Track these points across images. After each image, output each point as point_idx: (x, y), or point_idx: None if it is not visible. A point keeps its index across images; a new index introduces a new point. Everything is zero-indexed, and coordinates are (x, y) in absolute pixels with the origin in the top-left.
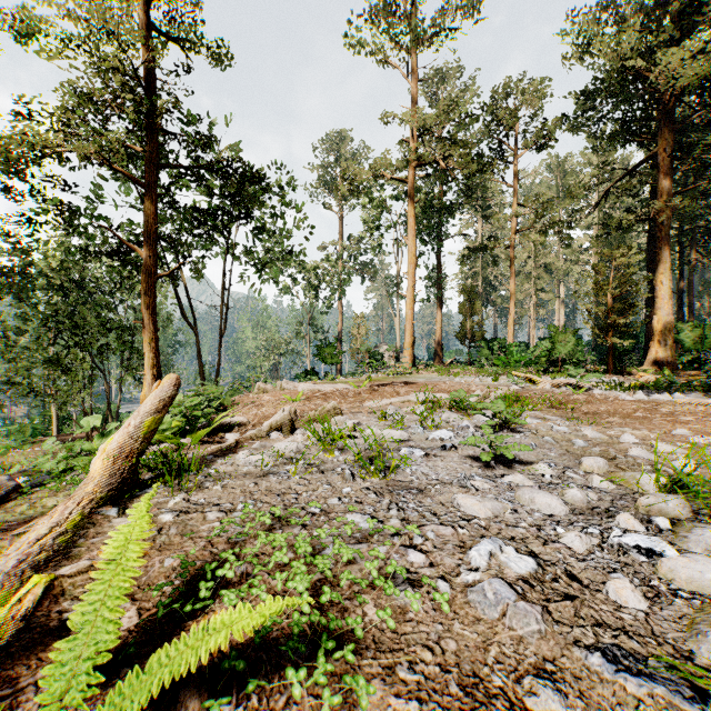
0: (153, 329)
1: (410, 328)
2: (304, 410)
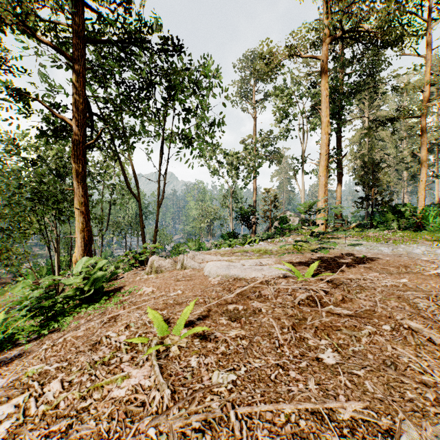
0: (83, 195)
1: (323, 194)
2: None
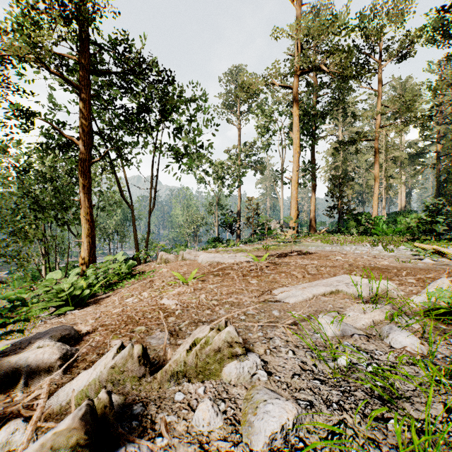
0: (89, 205)
1: (295, 204)
2: (189, 306)
